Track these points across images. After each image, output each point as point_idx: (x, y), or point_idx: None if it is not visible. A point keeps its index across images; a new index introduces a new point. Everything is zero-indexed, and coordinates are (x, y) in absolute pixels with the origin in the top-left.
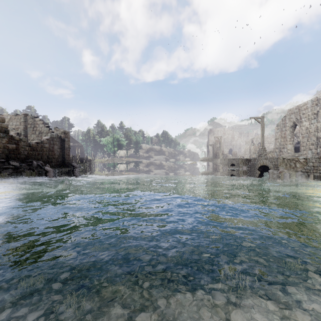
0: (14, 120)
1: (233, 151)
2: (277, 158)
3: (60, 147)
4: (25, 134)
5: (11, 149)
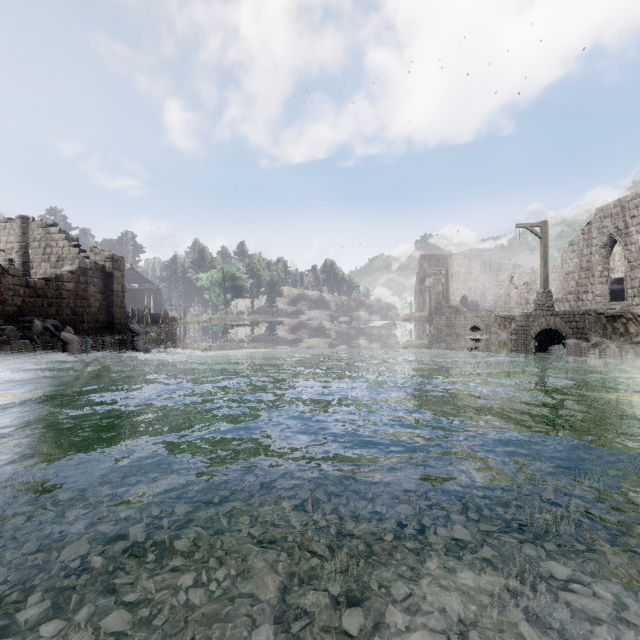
0: (4, 232)
1: (472, 301)
2: (582, 314)
3: (102, 289)
4: (24, 260)
5: None
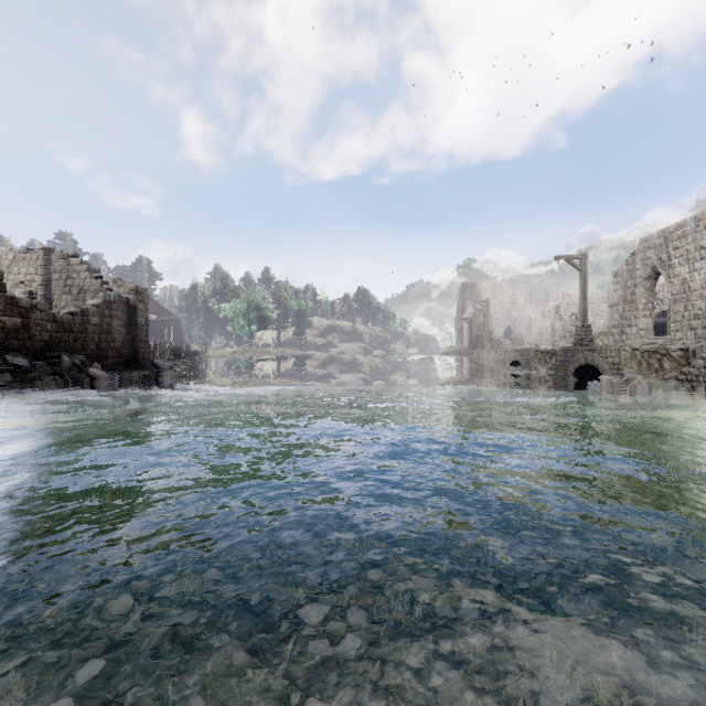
0: (23, 263)
1: (516, 333)
2: (618, 349)
3: (126, 323)
4: (47, 293)
5: (10, 327)
